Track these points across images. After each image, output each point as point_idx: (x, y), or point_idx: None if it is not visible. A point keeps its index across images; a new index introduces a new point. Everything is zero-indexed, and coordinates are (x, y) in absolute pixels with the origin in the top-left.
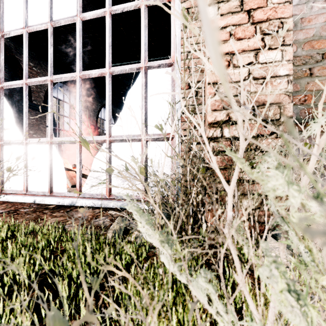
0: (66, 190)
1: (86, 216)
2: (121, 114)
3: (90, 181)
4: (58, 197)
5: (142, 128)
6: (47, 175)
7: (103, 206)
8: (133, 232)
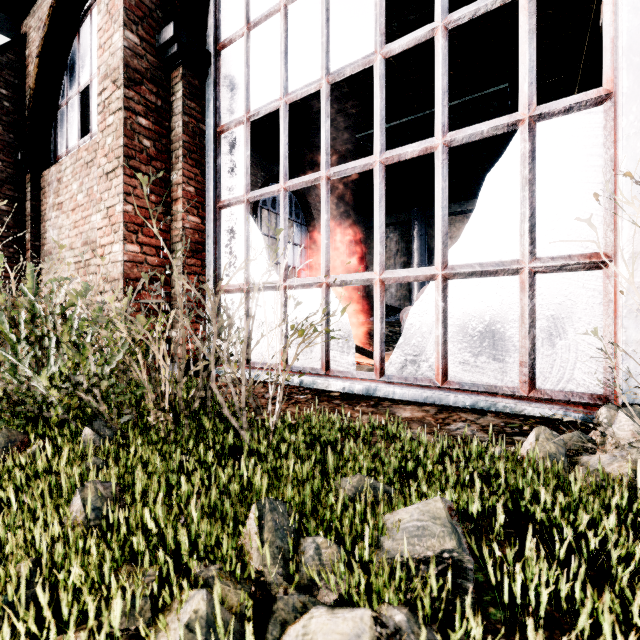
0: (355, 368)
1: (420, 417)
2: (470, 223)
3: (402, 353)
4: (341, 379)
5: (522, 246)
6: (319, 340)
7: (432, 402)
8: (609, 464)
